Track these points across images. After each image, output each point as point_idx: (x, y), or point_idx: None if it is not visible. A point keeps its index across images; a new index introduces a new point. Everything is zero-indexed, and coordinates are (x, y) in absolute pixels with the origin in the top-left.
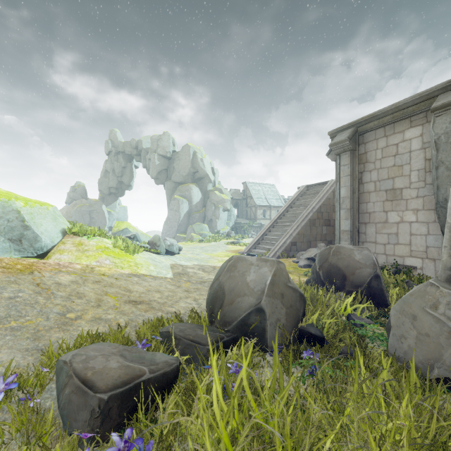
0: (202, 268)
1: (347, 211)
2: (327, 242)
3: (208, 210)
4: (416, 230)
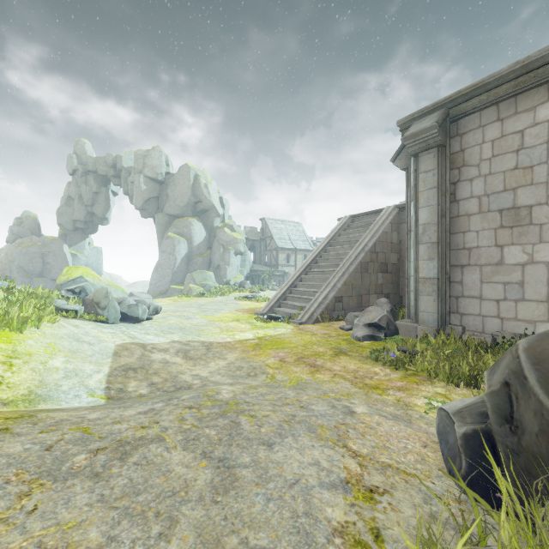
0: (184, 350)
1: (431, 247)
2: (383, 296)
3: (215, 253)
4: None
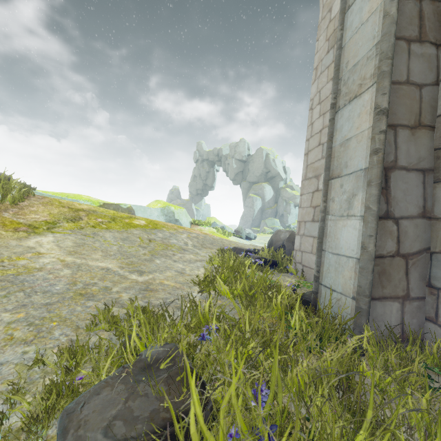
0: None
1: None
2: None
3: (280, 206)
4: None
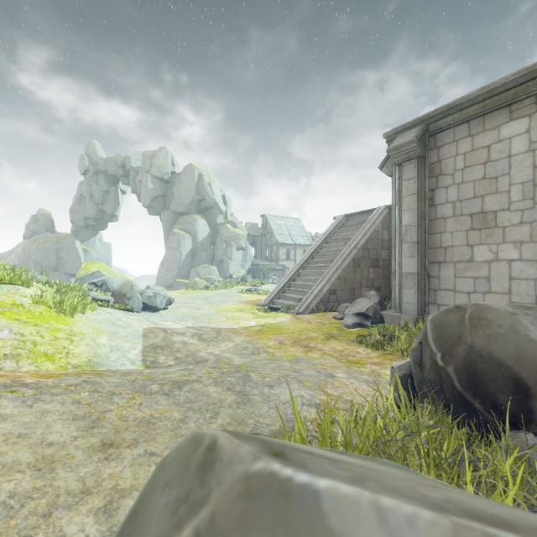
0: (198, 334)
1: (412, 246)
2: (374, 289)
3: (218, 248)
4: (519, 273)
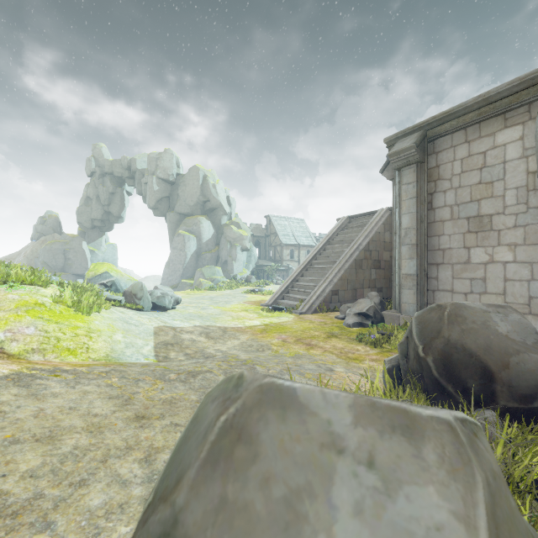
0: (206, 332)
1: (411, 248)
2: (376, 290)
3: (223, 249)
4: (513, 274)
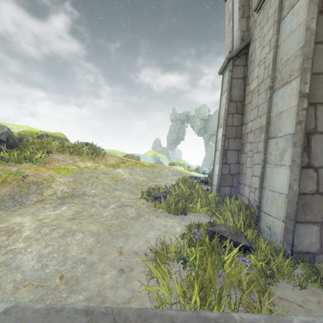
0: None
1: None
2: None
3: None
4: None
